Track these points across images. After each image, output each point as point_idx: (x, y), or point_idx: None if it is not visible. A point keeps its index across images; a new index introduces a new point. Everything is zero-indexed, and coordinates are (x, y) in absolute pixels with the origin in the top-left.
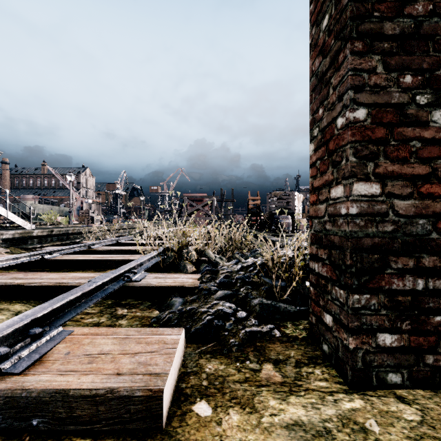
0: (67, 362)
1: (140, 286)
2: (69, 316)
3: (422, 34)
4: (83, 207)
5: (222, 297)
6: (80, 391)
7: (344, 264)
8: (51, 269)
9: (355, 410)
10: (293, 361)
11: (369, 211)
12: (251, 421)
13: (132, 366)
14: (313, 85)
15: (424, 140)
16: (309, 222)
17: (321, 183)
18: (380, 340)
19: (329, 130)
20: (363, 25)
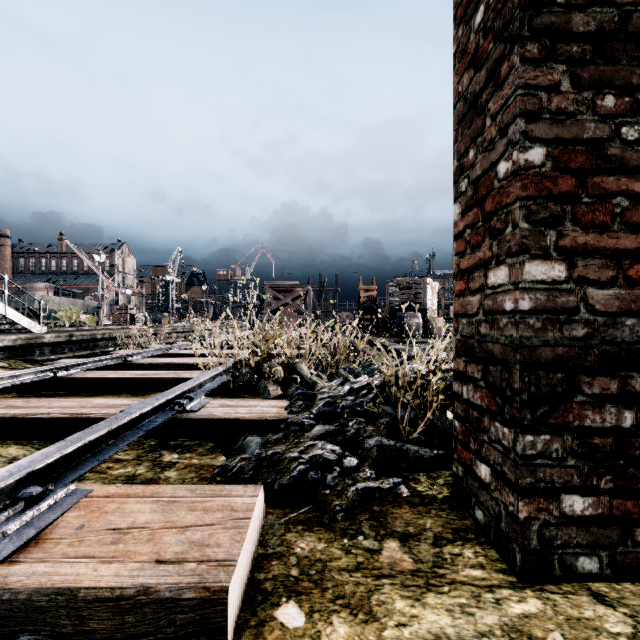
0: (79, 542)
1: (199, 419)
2: (87, 467)
3: (631, 31)
4: (118, 300)
5: (321, 435)
6: (95, 591)
7: (509, 388)
8: (67, 392)
9: (530, 616)
10: (430, 536)
11: (549, 305)
12: (367, 636)
13: (180, 549)
14: (460, 115)
15: (634, 196)
16: (447, 322)
17: (472, 263)
18: (566, 505)
19: (484, 182)
20: (540, 17)
